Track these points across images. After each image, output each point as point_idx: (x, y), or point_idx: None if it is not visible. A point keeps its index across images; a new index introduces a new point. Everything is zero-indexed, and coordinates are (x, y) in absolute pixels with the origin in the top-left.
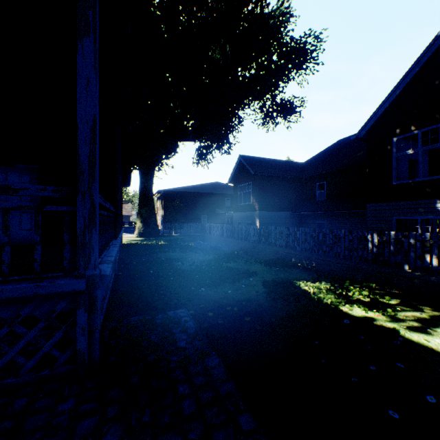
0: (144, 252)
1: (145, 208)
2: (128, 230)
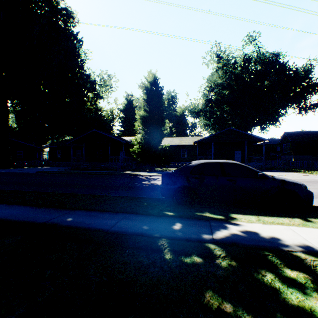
0: None
1: None
2: None
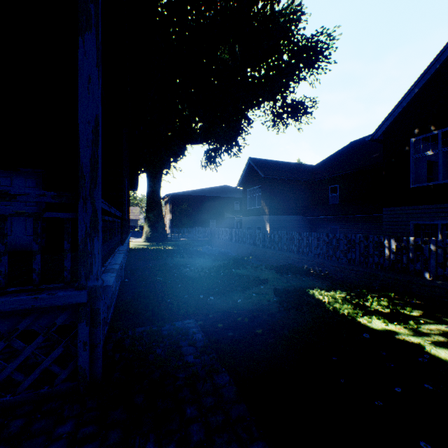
0: (151, 258)
1: (152, 212)
2: (135, 235)
